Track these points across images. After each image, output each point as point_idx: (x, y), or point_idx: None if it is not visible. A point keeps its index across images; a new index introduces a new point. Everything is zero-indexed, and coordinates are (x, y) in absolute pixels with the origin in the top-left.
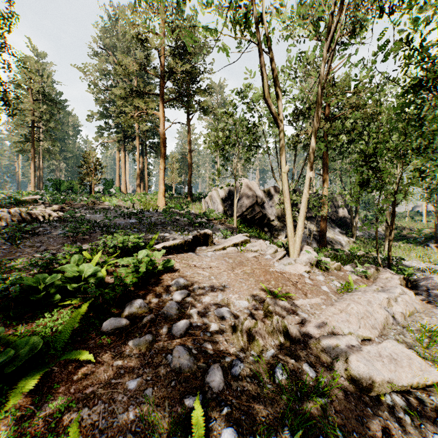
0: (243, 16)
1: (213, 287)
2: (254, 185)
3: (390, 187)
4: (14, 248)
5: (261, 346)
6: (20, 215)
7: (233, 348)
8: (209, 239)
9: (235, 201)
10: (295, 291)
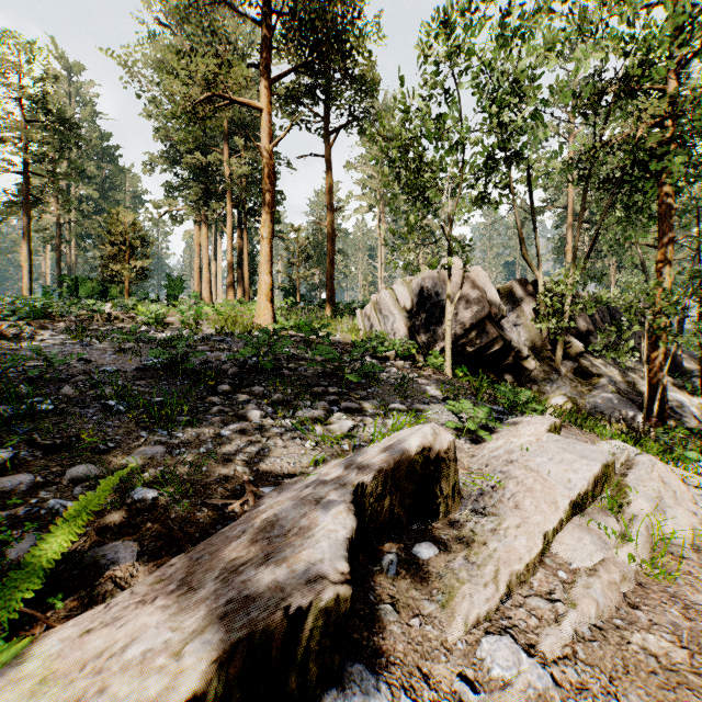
0: None
1: None
2: (481, 274)
3: None
4: None
5: None
6: None
7: None
8: (439, 483)
9: (449, 309)
10: None
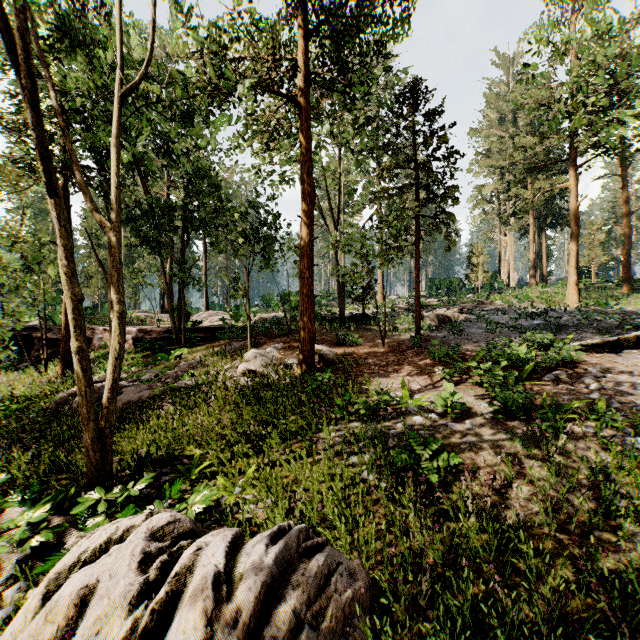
0: None
1: (632, 376)
2: None
3: None
4: (456, 339)
5: None
6: (441, 317)
7: (637, 401)
8: None
9: None
10: None
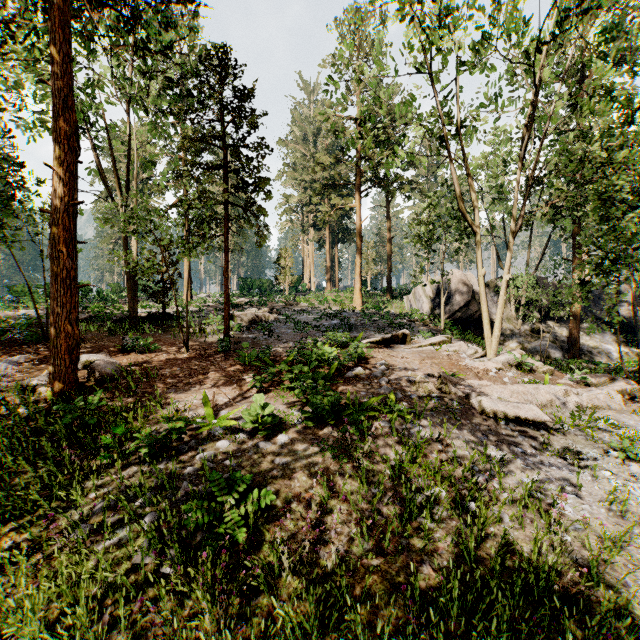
0: (438, 137)
1: (406, 368)
2: (471, 277)
3: (611, 286)
4: (267, 340)
5: (428, 390)
6: (253, 317)
7: (412, 390)
8: (406, 339)
9: (442, 300)
10: (472, 377)
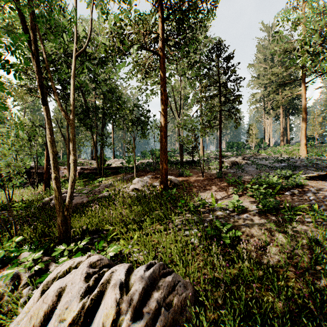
0: None
1: None
2: None
3: None
4: (240, 173)
5: None
6: (233, 162)
7: None
8: None
9: None
10: None
